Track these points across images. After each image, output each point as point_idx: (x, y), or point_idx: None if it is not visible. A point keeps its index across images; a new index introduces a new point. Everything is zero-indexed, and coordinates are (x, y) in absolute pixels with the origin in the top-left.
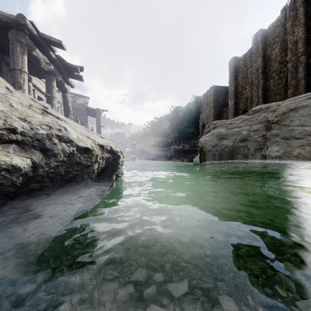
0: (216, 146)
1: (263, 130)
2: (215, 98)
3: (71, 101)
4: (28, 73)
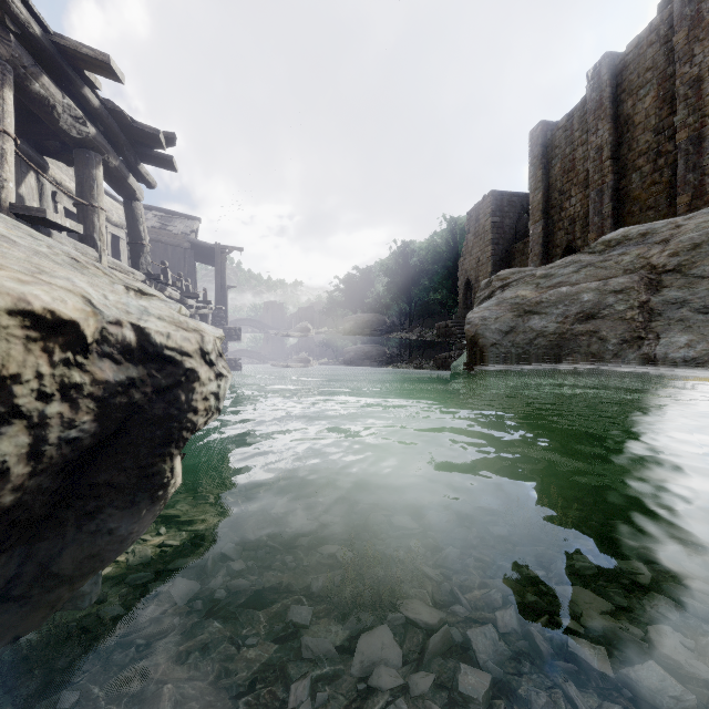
0: (514, 331)
1: (640, 291)
2: (496, 221)
3: (157, 227)
4: (39, 150)
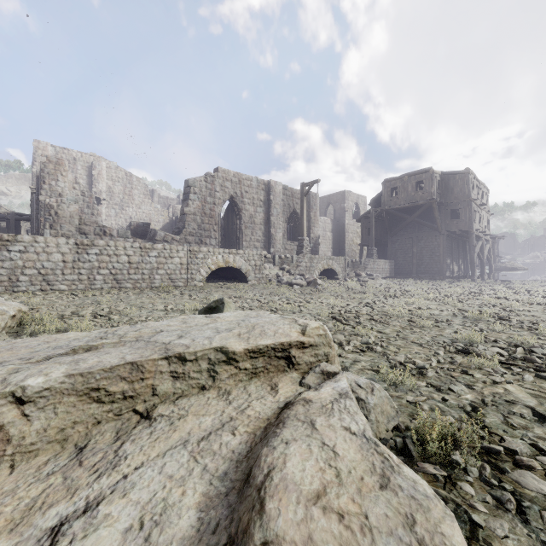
0: None
1: None
2: None
3: None
4: None
